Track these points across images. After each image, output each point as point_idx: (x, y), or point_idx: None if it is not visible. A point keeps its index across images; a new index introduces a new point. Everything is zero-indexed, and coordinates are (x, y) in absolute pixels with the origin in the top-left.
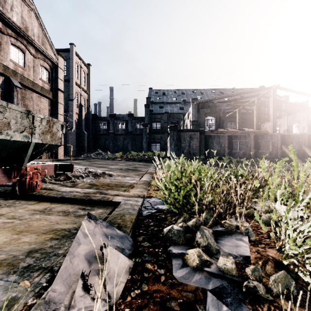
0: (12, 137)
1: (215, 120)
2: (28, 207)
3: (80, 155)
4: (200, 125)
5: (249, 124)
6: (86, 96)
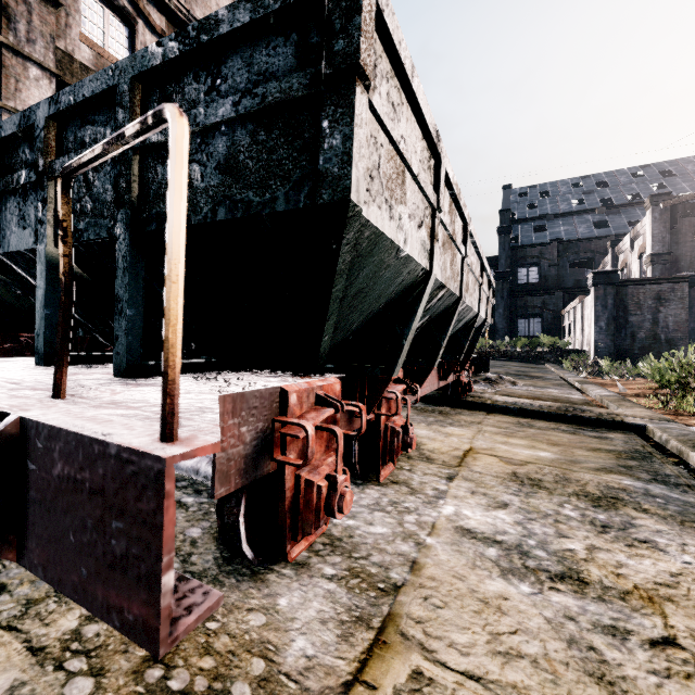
0: (482, 313)
1: None
2: (489, 417)
3: None
4: (680, 263)
5: None
6: None
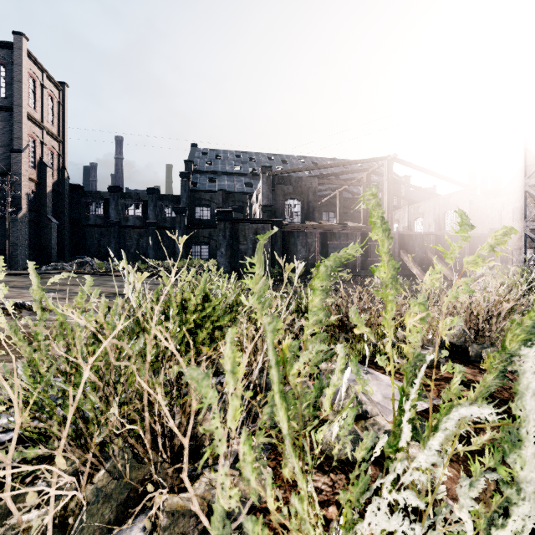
0: None
1: (302, 206)
2: None
3: (40, 267)
4: (277, 213)
5: (356, 217)
6: (57, 147)
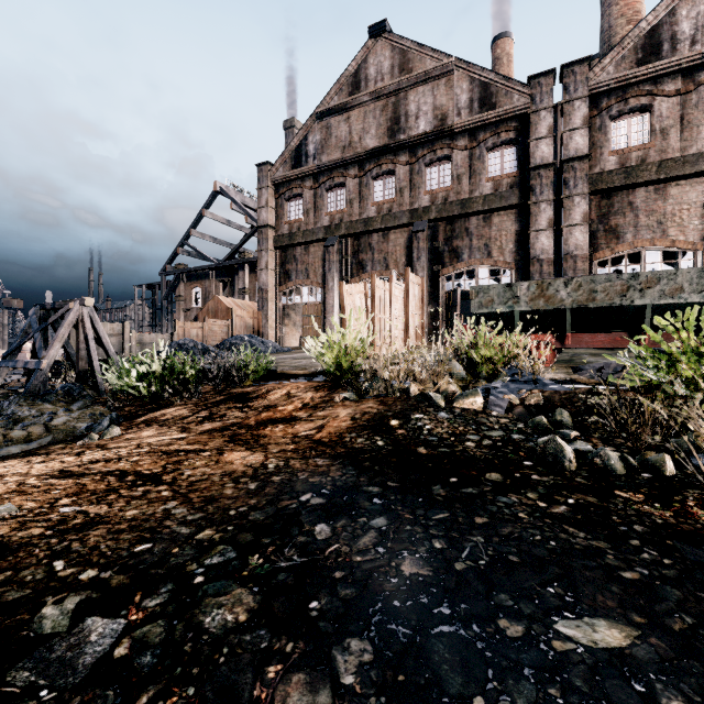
0: (686, 299)
1: None
2: None
3: None
4: None
5: None
6: None
